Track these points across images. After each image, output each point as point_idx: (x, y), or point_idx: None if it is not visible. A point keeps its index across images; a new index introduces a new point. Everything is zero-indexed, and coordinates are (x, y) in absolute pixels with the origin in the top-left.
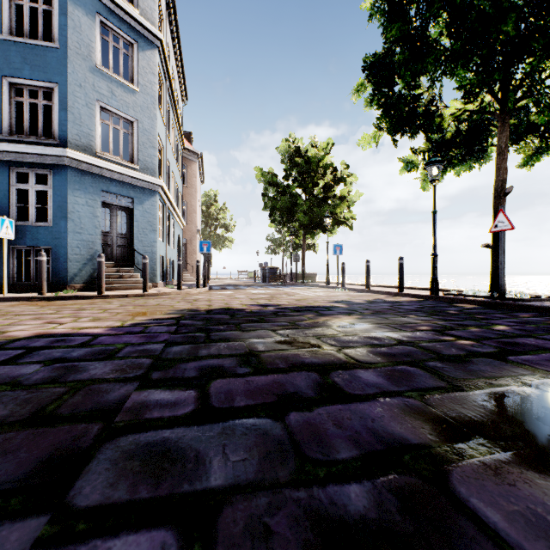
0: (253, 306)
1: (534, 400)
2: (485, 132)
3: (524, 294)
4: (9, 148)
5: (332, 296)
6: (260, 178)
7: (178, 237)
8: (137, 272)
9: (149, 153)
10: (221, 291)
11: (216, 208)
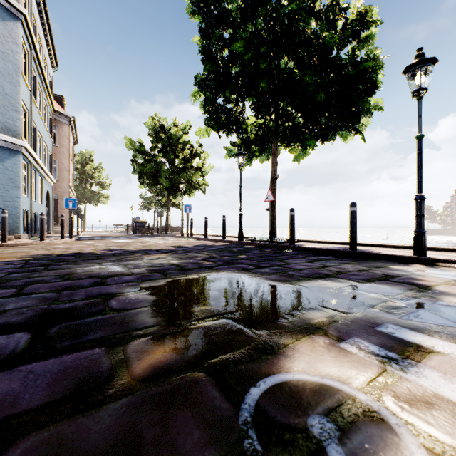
0: (103, 250)
1: (190, 279)
2: (271, 138)
3: (287, 239)
4: None
5: (174, 243)
6: (130, 146)
7: (47, 193)
8: None
9: (10, 115)
10: (85, 241)
11: (92, 167)
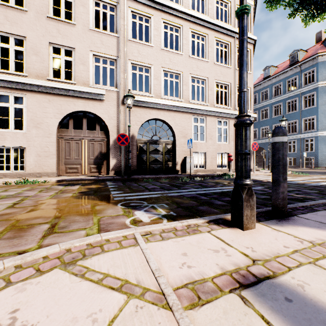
0: None
1: None
2: None
3: None
4: (303, 135)
5: None
6: None
7: None
8: None
9: None
10: None
11: None
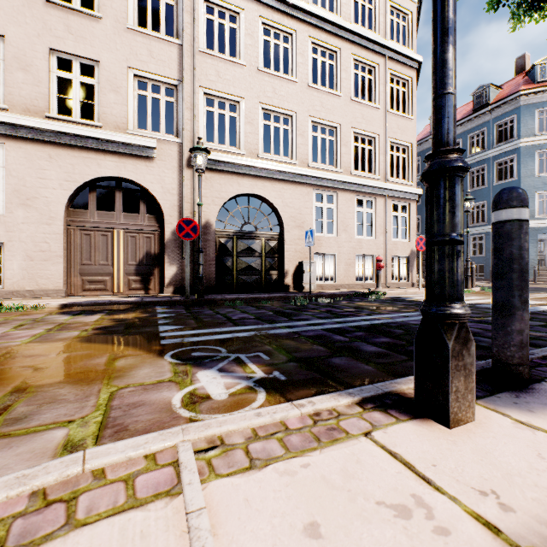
0: None
1: None
2: None
3: None
4: None
5: None
6: None
7: None
8: None
9: None
10: None
11: None
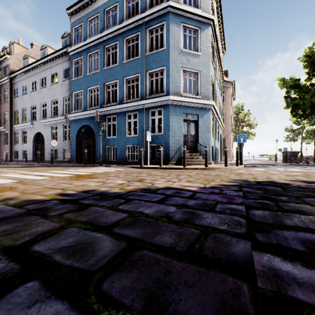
0: (296, 181)
1: None
2: None
3: None
4: (149, 101)
5: None
6: (282, 85)
7: (220, 135)
8: (199, 156)
9: (206, 88)
10: (254, 168)
11: (243, 114)
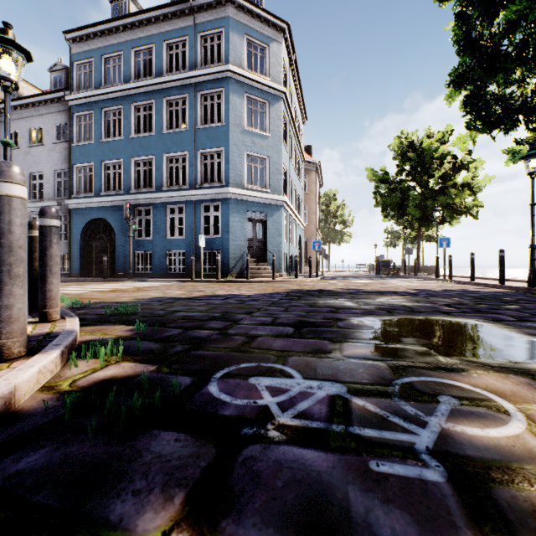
0: (341, 289)
1: (414, 319)
2: None
3: None
4: (201, 192)
5: (419, 286)
6: (371, 177)
7: (299, 237)
8: (268, 266)
9: (276, 178)
10: (328, 281)
11: (335, 206)
